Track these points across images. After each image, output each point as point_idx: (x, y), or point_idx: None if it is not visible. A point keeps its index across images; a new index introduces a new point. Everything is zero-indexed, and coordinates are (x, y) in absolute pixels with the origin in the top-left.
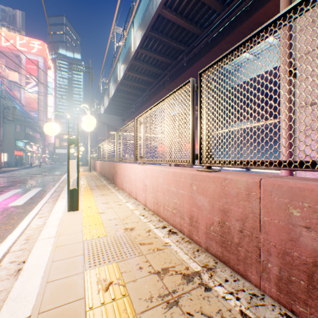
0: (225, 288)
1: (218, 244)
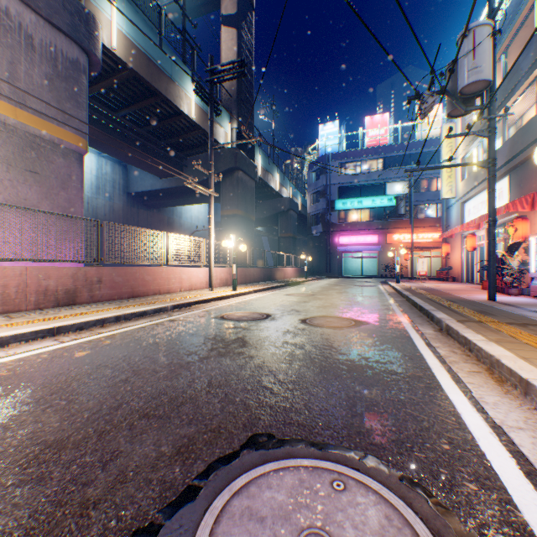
0: (25, 315)
1: (1, 306)
